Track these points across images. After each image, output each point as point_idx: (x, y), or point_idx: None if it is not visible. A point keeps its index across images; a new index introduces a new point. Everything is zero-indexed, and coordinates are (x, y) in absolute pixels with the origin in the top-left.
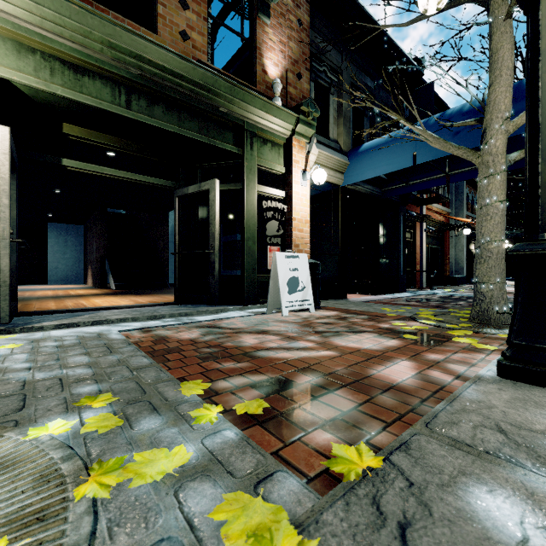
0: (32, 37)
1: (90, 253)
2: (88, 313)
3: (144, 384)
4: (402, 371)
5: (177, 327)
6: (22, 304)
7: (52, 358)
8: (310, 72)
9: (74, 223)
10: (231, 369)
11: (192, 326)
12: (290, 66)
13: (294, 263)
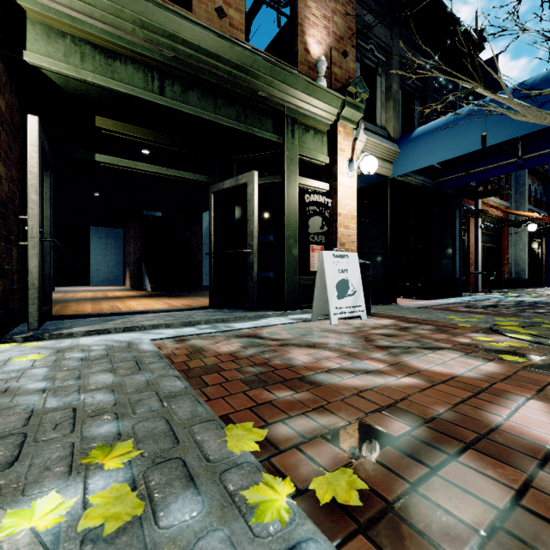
0: (62, 20)
1: (127, 256)
2: (121, 317)
3: (176, 424)
4: (537, 418)
5: (213, 335)
6: (61, 306)
7: (73, 376)
8: (356, 52)
9: (114, 226)
10: (288, 403)
11: (230, 335)
12: (335, 43)
13: (343, 263)
